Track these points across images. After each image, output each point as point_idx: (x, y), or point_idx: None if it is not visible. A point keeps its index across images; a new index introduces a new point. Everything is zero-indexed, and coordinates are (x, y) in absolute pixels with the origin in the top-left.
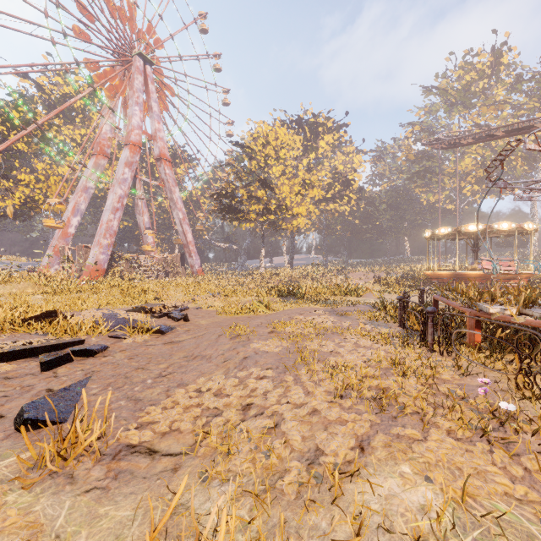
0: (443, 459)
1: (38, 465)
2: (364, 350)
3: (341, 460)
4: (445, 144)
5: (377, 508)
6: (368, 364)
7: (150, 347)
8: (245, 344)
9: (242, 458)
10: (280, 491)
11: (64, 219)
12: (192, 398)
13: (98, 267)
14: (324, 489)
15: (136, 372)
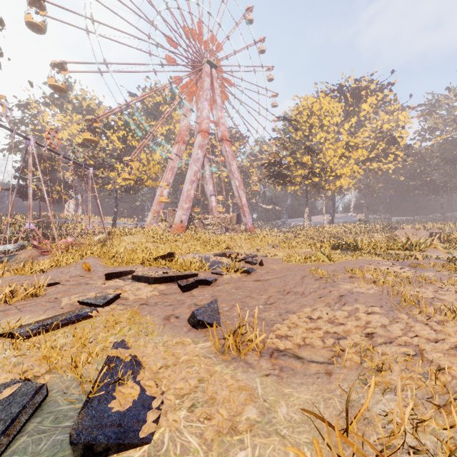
0: None
1: (221, 351)
2: None
3: None
4: None
5: None
6: None
7: (246, 282)
8: (333, 285)
9: (397, 375)
10: None
11: (159, 191)
12: (307, 322)
13: (181, 225)
14: None
15: (247, 299)
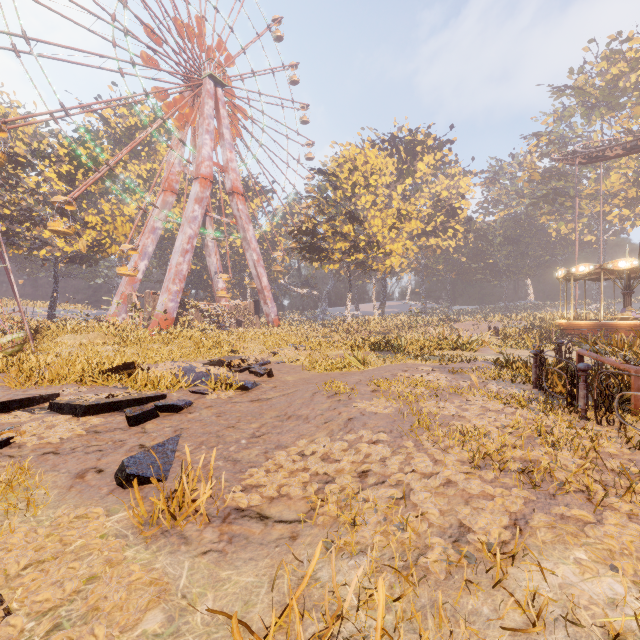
0: (630, 547)
1: (148, 522)
2: (495, 414)
3: (496, 539)
4: (583, 159)
5: (551, 597)
6: (505, 431)
7: (237, 405)
8: (347, 404)
9: (370, 530)
10: (423, 569)
11: (131, 263)
12: (296, 462)
13: (167, 316)
14: (478, 571)
15: (227, 431)
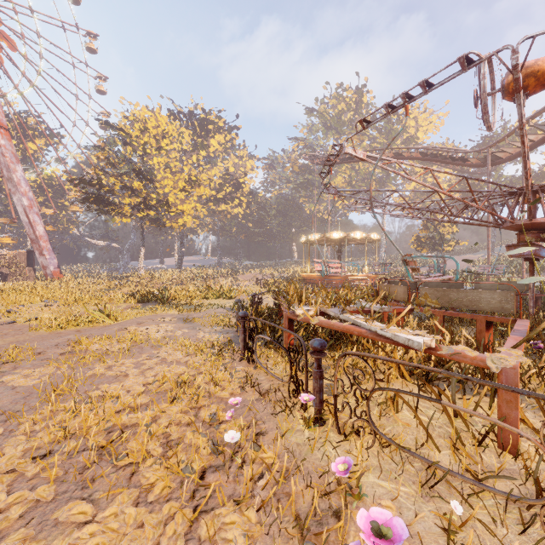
0: None
1: None
2: (164, 367)
3: None
4: (319, 161)
5: None
6: (148, 388)
7: None
8: None
9: None
10: None
11: None
12: None
13: None
14: None
15: None
